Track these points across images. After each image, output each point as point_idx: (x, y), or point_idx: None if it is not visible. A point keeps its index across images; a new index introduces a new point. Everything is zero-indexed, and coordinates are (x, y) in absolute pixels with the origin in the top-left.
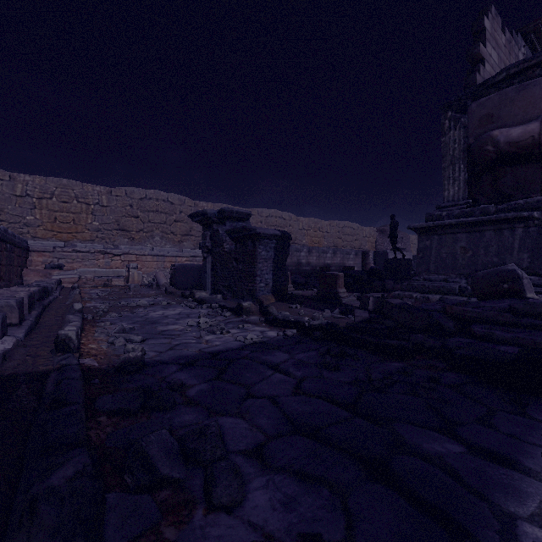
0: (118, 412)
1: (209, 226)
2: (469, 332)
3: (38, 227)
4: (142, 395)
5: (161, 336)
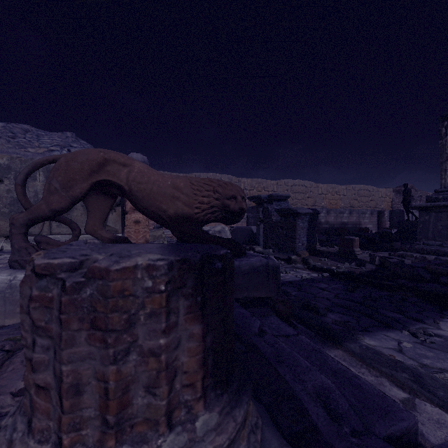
0: None
1: (261, 204)
2: (439, 281)
3: None
4: None
5: None
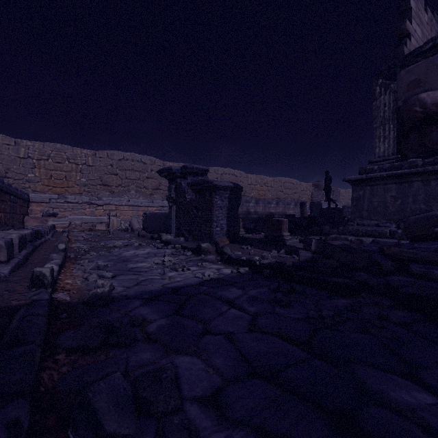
0: (77, 349)
1: (174, 180)
2: (407, 271)
3: (37, 183)
4: (103, 332)
5: (130, 273)
